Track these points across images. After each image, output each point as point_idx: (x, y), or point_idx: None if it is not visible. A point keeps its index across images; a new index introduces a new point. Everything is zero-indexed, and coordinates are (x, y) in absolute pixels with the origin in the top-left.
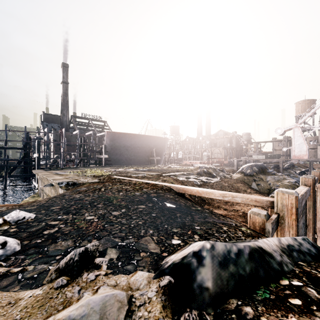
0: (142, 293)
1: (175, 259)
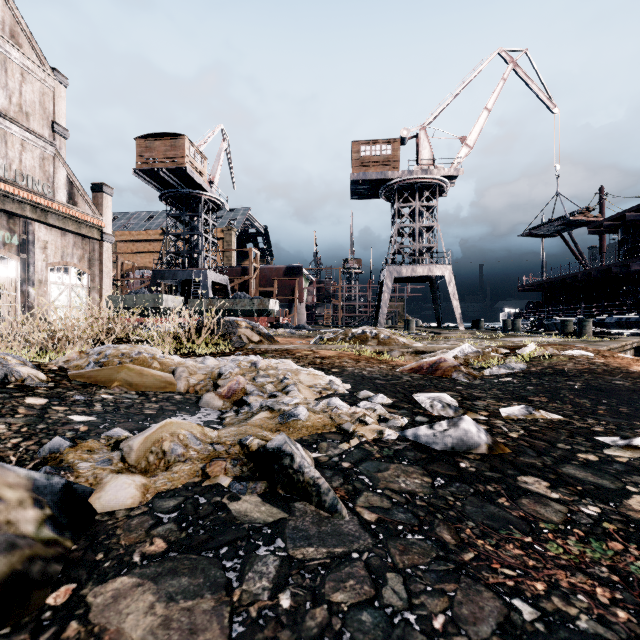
0: (106, 461)
1: (26, 482)
